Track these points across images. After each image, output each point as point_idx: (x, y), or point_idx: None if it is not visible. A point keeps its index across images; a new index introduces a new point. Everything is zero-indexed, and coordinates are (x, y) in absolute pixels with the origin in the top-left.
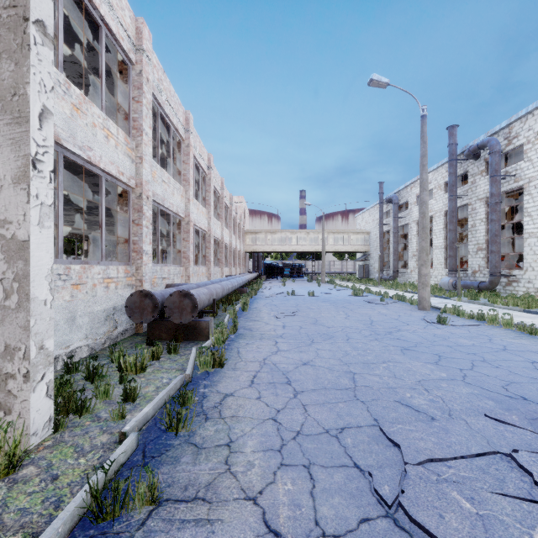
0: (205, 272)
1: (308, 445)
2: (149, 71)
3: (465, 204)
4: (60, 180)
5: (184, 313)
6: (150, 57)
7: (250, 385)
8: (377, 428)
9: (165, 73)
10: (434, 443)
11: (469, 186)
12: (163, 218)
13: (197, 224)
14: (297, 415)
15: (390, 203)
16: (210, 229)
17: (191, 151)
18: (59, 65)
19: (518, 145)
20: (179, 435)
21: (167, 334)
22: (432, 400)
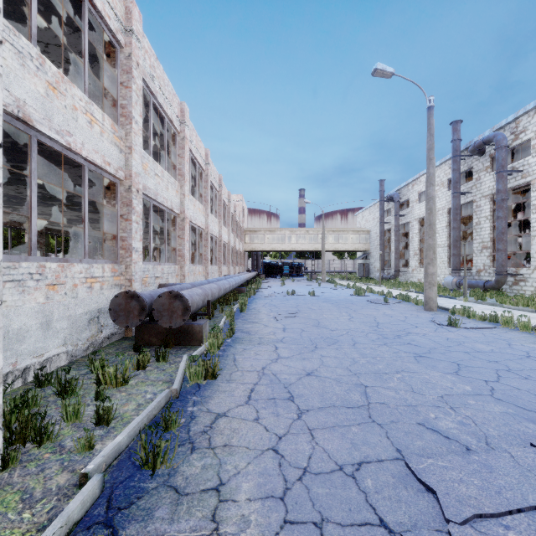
0: (202, 271)
1: (318, 489)
2: (139, 54)
3: (469, 201)
4: (32, 167)
5: (174, 317)
6: (141, 40)
7: (247, 402)
8: (401, 463)
9: (158, 60)
10: (478, 488)
11: (473, 182)
12: (158, 215)
13: (194, 221)
14: (302, 444)
15: (391, 200)
16: (207, 227)
17: (186, 145)
18: (31, 38)
19: (525, 139)
20: (156, 474)
21: (157, 339)
22: (462, 422)
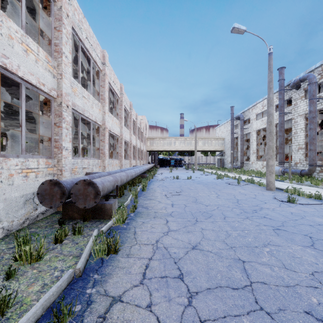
0: (118, 163)
1: None
2: (69, 9)
3: (289, 119)
4: None
5: (88, 199)
6: None
7: (142, 281)
8: None
9: (85, 18)
10: None
11: (292, 107)
12: (88, 126)
13: (112, 130)
14: None
15: (238, 119)
16: (122, 135)
17: (106, 79)
18: None
19: None
20: None
21: (78, 214)
22: None
